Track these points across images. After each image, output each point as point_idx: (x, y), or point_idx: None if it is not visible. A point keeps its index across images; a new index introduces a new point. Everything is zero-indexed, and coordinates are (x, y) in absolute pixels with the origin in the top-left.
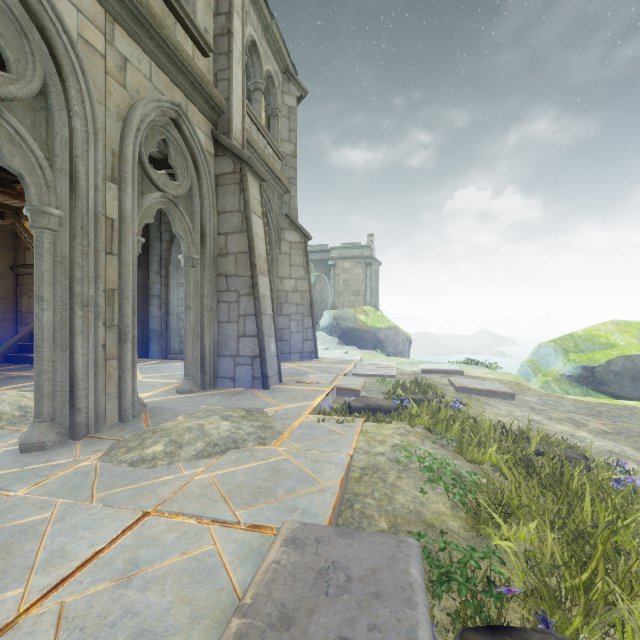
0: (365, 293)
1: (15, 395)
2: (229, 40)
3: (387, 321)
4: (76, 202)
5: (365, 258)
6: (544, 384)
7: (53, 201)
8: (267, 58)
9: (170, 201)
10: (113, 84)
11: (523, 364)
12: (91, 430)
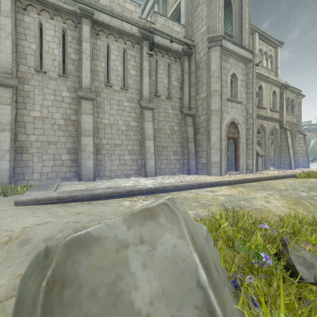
0: None
1: None
2: (283, 107)
3: None
4: (265, 145)
5: None
6: None
7: (263, 145)
8: (291, 96)
9: (273, 139)
10: (268, 129)
11: None
12: (266, 169)
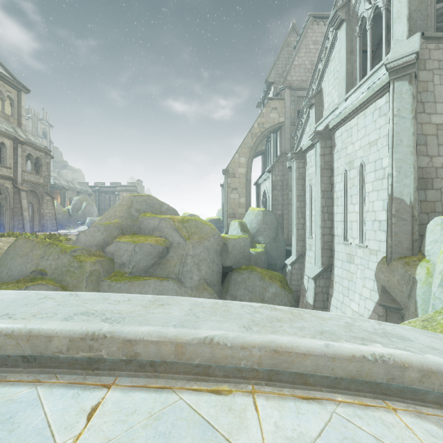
0: None
1: None
2: (17, 164)
3: None
4: None
5: (134, 191)
6: None
7: None
8: (36, 154)
9: (1, 199)
10: None
11: None
12: None
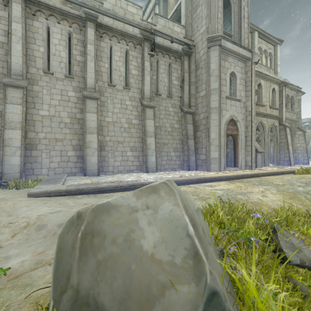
0: None
1: None
2: (282, 105)
3: None
4: (264, 141)
5: None
6: None
7: (262, 142)
8: (291, 93)
9: (272, 136)
10: (267, 126)
11: None
12: (266, 166)
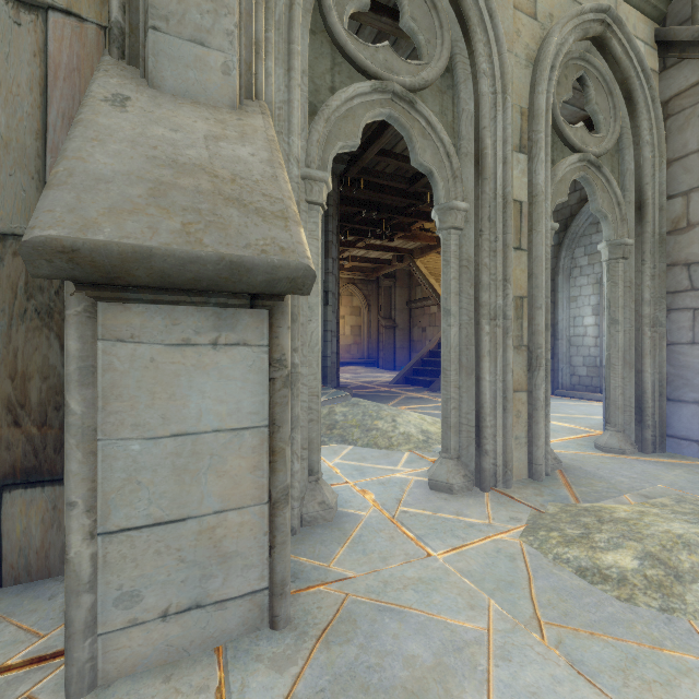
0: None
1: (417, 417)
2: None
3: None
4: (482, 187)
5: None
6: None
7: (459, 193)
8: None
9: (589, 164)
10: (521, 20)
11: None
12: (498, 482)
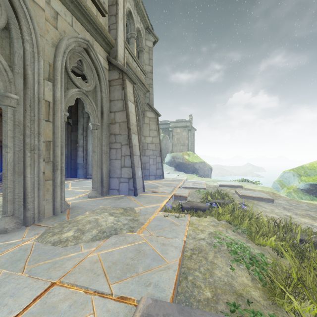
0: (188, 145)
1: (1, 199)
2: (116, 7)
3: (199, 159)
4: (26, 91)
5: (188, 127)
6: (288, 193)
7: (13, 90)
8: (137, 21)
9: (83, 93)
10: (49, 26)
11: (275, 182)
12: (36, 220)
